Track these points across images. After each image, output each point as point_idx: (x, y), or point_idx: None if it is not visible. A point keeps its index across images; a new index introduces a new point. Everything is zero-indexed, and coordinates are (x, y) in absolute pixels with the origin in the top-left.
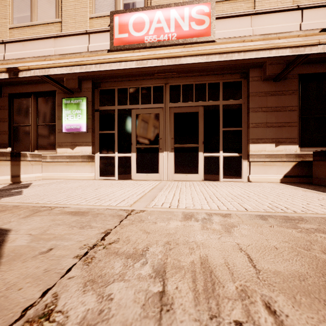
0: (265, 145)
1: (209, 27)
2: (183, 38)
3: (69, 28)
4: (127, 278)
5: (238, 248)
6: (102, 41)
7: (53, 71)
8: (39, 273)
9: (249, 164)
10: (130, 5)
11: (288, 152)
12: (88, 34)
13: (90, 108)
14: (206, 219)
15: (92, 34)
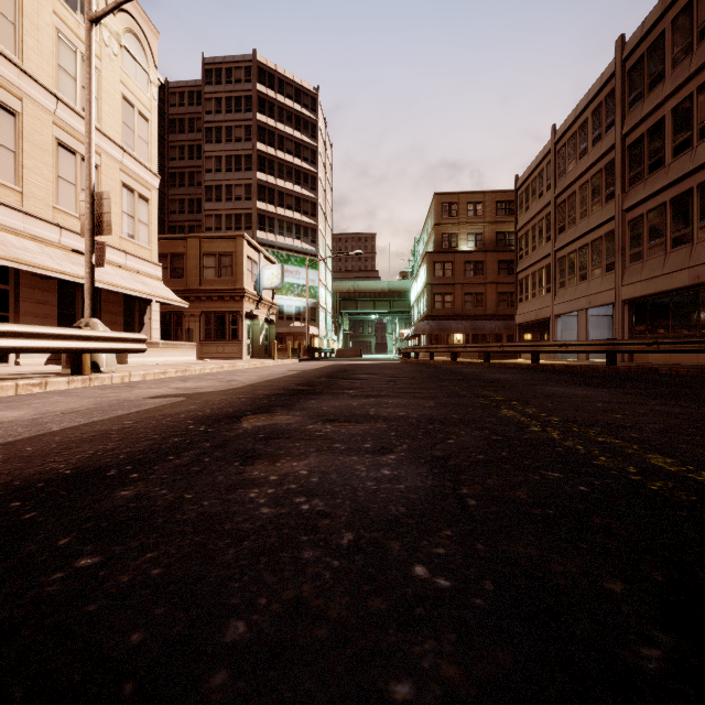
0: None
1: None
2: None
3: None
4: None
5: None
6: None
7: None
8: None
9: None
10: None
11: None
12: None
13: None
14: None
15: None
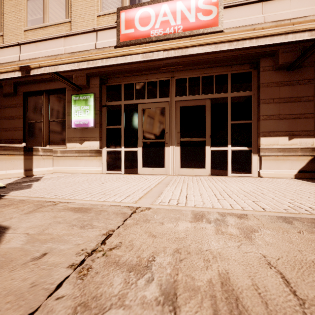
0: (277, 138)
1: (216, 17)
2: (189, 30)
3: (78, 27)
4: (128, 303)
5: (266, 263)
6: (109, 38)
7: (61, 67)
8: (25, 288)
9: (260, 158)
10: (136, 1)
11: (303, 146)
12: (95, 31)
13: (97, 103)
14: (219, 221)
15: (99, 32)
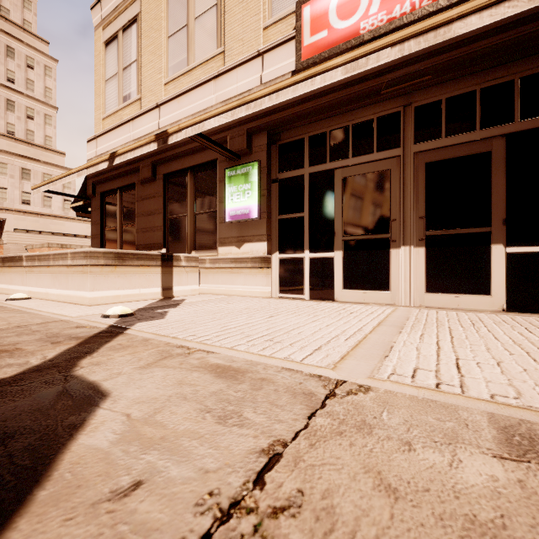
0: None
1: None
2: None
3: (234, 57)
4: None
5: None
6: (282, 60)
7: (208, 124)
8: None
9: None
10: None
11: None
12: (261, 55)
13: (264, 178)
14: None
15: (267, 54)
